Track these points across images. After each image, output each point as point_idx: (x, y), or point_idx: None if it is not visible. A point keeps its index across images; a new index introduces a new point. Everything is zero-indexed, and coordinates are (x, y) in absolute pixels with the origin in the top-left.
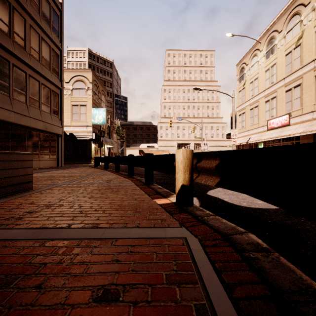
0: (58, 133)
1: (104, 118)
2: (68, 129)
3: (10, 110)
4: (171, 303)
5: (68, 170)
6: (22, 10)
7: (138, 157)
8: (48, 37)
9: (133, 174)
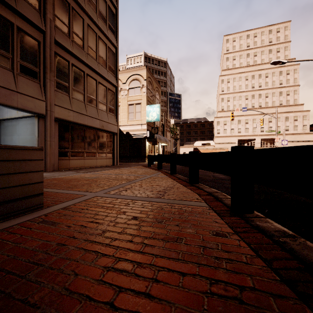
0: (113, 131)
1: (158, 114)
2: (125, 128)
3: (69, 109)
4: None
5: (120, 169)
6: (80, 10)
7: (205, 154)
8: (105, 36)
9: (197, 180)
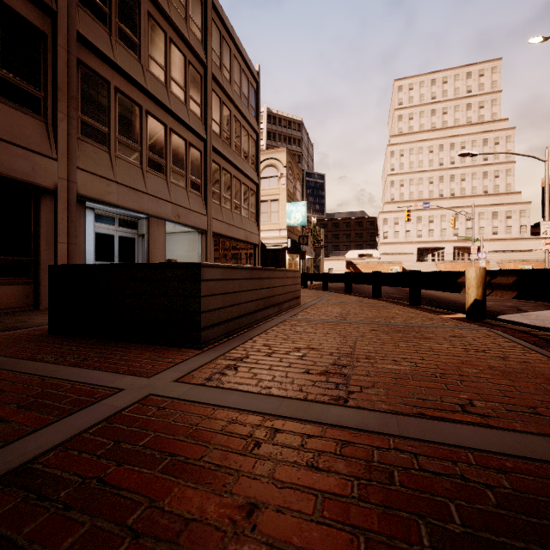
0: (255, 242)
1: (304, 216)
2: None
3: (221, 221)
4: (491, 340)
5: None
6: (228, 101)
7: (387, 274)
8: (247, 123)
9: (380, 295)
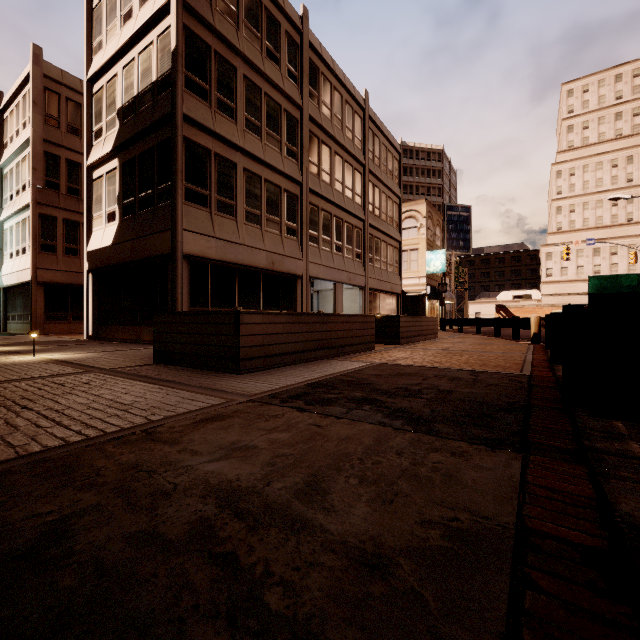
0: (398, 292)
1: (444, 263)
2: None
3: (374, 279)
4: (519, 346)
5: None
6: (378, 182)
7: (504, 319)
8: (392, 192)
9: (499, 334)
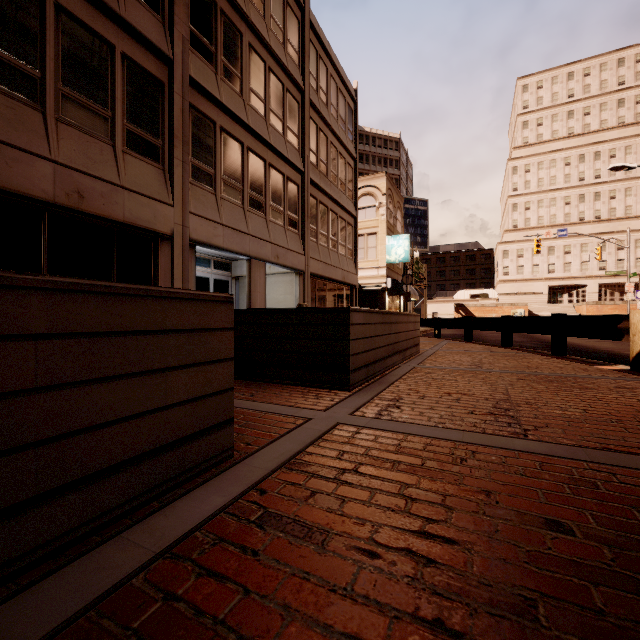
0: (353, 283)
1: (407, 251)
2: None
3: (319, 261)
4: None
5: None
6: (325, 127)
7: (520, 318)
8: (344, 148)
9: (511, 343)
